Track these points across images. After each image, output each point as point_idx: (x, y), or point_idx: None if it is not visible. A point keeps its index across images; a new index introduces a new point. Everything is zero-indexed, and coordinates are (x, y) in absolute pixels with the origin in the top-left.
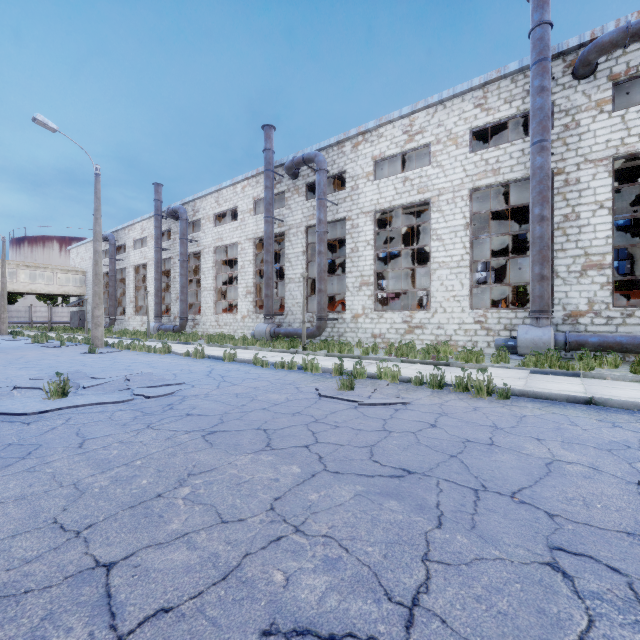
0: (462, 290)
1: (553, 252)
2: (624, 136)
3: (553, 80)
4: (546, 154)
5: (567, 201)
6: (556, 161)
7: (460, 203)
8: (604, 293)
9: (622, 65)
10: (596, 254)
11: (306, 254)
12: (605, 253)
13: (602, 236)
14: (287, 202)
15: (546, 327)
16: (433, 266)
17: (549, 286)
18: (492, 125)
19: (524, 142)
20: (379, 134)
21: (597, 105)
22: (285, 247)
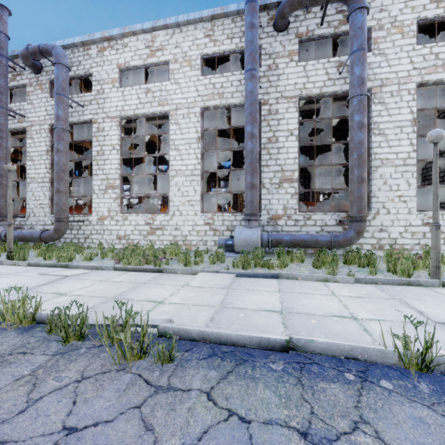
0: (195, 195)
1: (261, 167)
2: (305, 82)
3: (261, 27)
4: (255, 81)
5: (270, 127)
6: (263, 93)
7: (193, 118)
8: (293, 201)
9: (304, 27)
10: (288, 170)
11: (51, 154)
12: (294, 170)
13: (292, 157)
14: (29, 96)
15: (255, 228)
16: (172, 173)
17: (257, 193)
18: (218, 55)
19: (241, 74)
20: (124, 43)
21: (289, 54)
22: (26, 144)
